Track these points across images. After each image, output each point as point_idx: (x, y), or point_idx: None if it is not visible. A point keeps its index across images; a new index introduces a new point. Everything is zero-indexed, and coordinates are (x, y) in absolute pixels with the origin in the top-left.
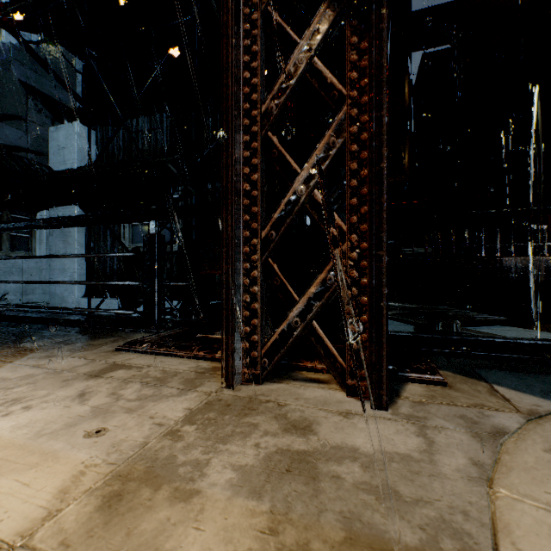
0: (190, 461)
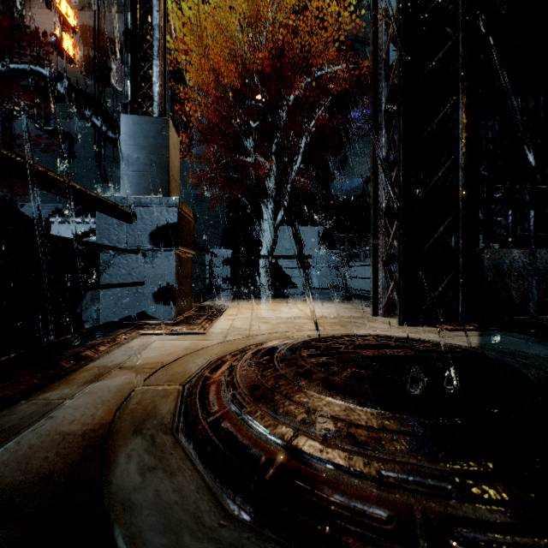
0: (338, 318)
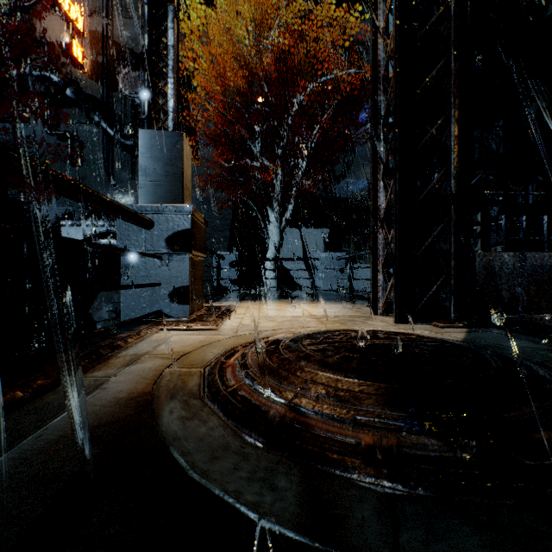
0: (339, 317)
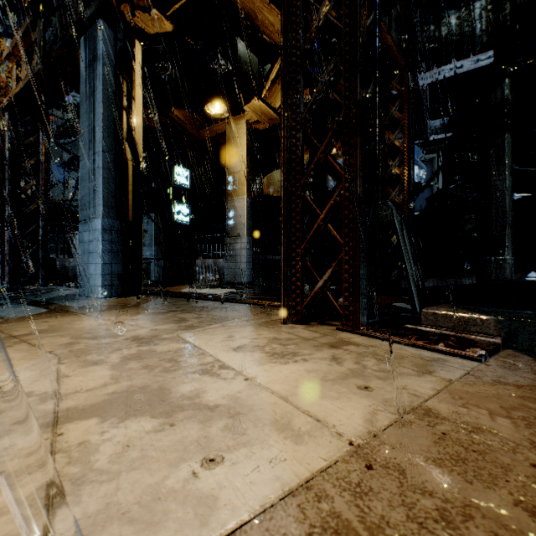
0: None
